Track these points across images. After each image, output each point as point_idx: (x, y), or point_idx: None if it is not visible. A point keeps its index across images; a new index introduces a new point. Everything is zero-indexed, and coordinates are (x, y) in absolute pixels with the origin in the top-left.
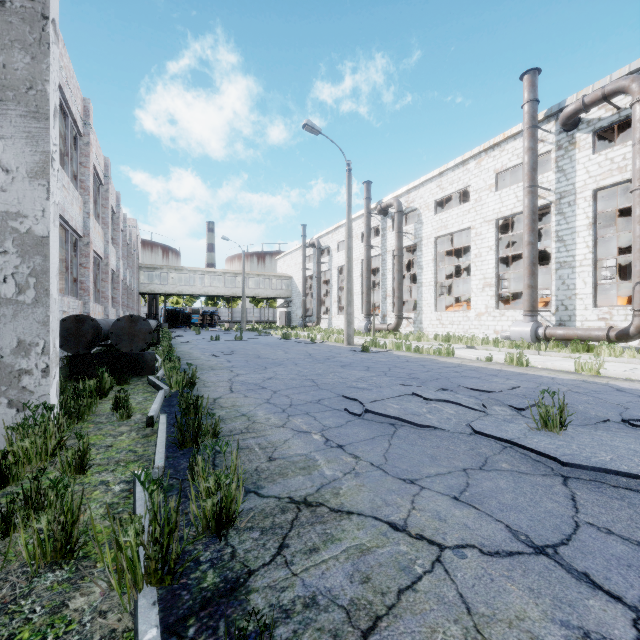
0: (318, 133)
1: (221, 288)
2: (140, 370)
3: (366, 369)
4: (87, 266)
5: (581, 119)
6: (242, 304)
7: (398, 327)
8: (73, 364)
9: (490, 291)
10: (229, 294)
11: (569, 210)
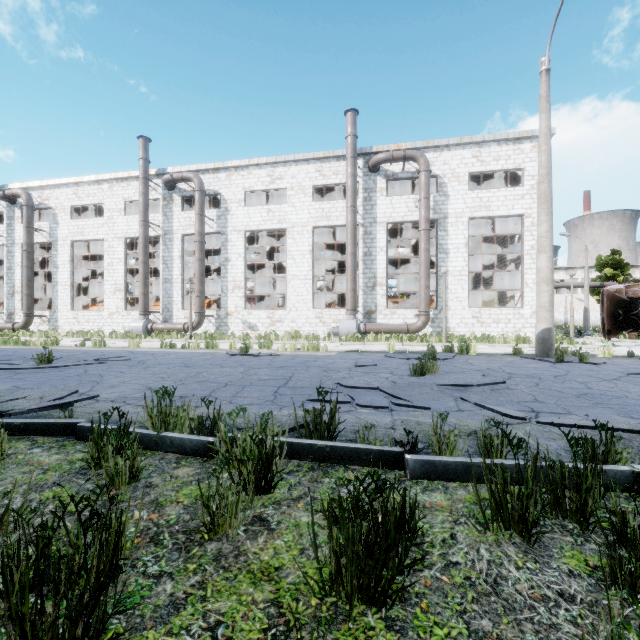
0: None
1: None
2: None
3: None
4: None
5: (176, 185)
6: None
7: (28, 326)
8: None
9: (120, 295)
10: None
11: (170, 244)
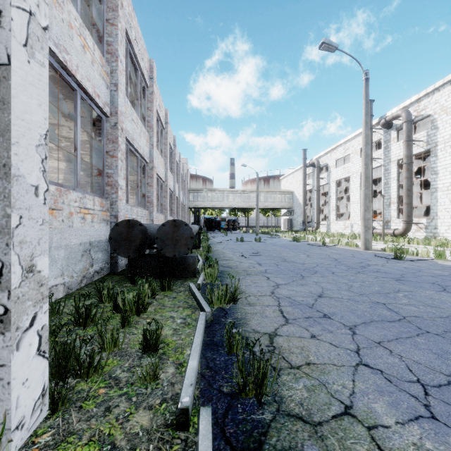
0: (335, 49)
1: (240, 202)
2: (183, 272)
3: (442, 289)
4: (151, 185)
5: None
6: (256, 213)
7: (407, 232)
8: (130, 264)
9: None
10: (246, 206)
11: None
